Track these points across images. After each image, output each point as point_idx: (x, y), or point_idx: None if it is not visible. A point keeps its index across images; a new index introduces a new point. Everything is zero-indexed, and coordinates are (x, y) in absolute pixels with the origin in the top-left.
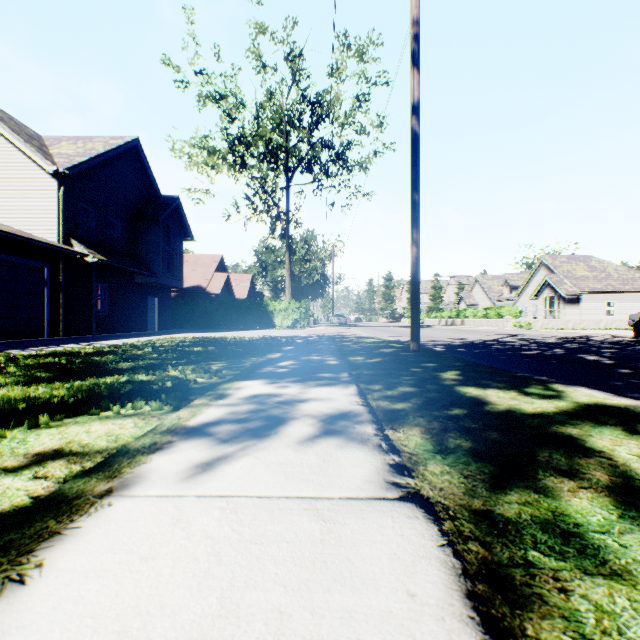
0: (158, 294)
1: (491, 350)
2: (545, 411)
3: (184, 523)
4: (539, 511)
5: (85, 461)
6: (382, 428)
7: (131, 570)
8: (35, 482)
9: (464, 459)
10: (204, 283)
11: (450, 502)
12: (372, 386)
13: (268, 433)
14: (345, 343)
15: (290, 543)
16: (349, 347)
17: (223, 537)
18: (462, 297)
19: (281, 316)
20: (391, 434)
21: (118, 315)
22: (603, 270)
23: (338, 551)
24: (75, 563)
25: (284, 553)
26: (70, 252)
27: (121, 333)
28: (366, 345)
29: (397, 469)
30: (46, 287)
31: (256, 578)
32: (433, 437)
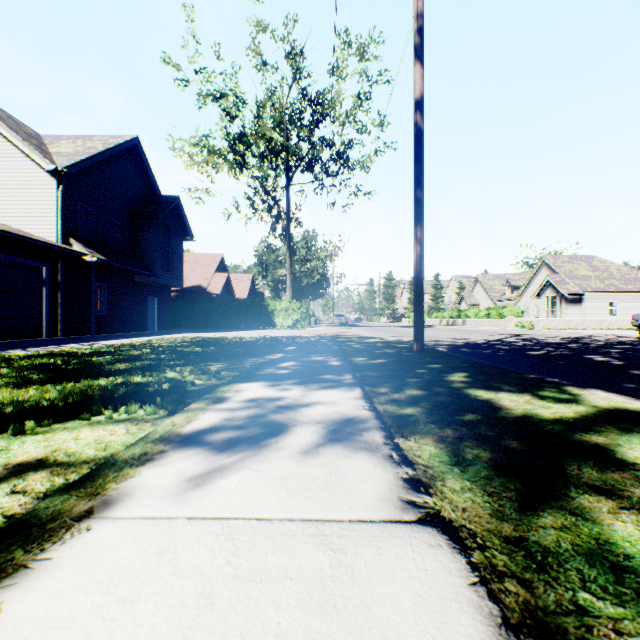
0: (158, 294)
1: (496, 350)
2: (564, 416)
3: (171, 553)
4: (580, 538)
5: (69, 473)
6: (391, 436)
7: (104, 618)
8: (12, 498)
9: (485, 473)
10: (204, 283)
11: (476, 526)
12: (377, 389)
13: (269, 441)
14: (347, 343)
15: (294, 580)
16: (351, 347)
17: (216, 572)
18: (463, 297)
19: (282, 316)
20: (402, 443)
21: (117, 315)
22: (605, 270)
23: (351, 592)
24: (38, 608)
25: (288, 594)
26: (69, 251)
27: (121, 333)
28: (368, 345)
29: (412, 485)
30: (44, 287)
31: (254, 630)
32: (448, 446)
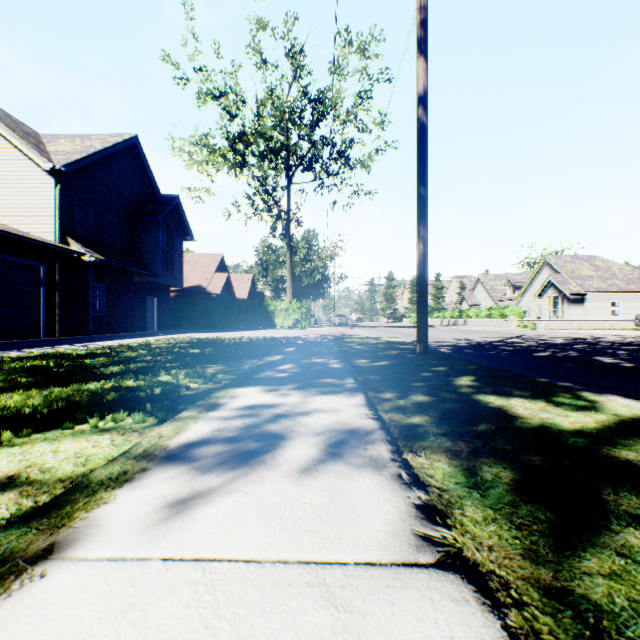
0: (157, 294)
1: (500, 352)
2: (586, 427)
3: (138, 612)
4: (637, 591)
5: (40, 493)
6: (399, 450)
7: None
8: None
9: (509, 498)
10: (204, 283)
11: (508, 573)
12: (381, 394)
13: (263, 457)
14: (348, 344)
15: None
16: (352, 349)
17: None
18: (464, 297)
19: (282, 316)
20: (411, 459)
21: (116, 315)
22: (608, 269)
23: None
24: None
25: None
26: (66, 251)
27: (119, 333)
28: (370, 346)
29: (426, 513)
30: (42, 287)
31: None
32: (463, 464)
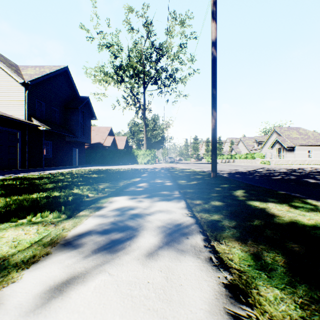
0: (78, 146)
1: (254, 176)
2: (318, 222)
3: None
4: None
5: None
6: (208, 239)
7: None
8: None
9: (287, 279)
10: (102, 141)
11: None
12: (194, 201)
13: (124, 244)
14: (175, 172)
15: None
16: (177, 174)
17: None
18: (233, 148)
19: (141, 158)
20: (217, 246)
21: (57, 157)
22: (306, 134)
23: None
24: None
25: None
26: (30, 124)
27: (58, 166)
28: (186, 173)
29: (233, 292)
30: (18, 143)
31: None
32: (250, 250)
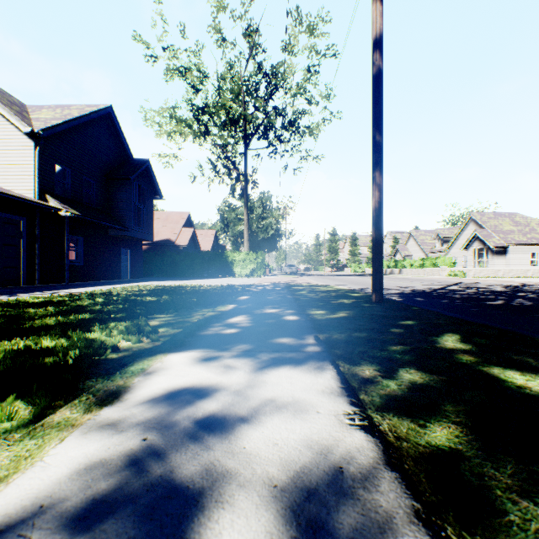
0: (131, 246)
1: (451, 300)
2: None
3: None
4: None
5: None
6: None
7: None
8: None
9: None
10: (173, 237)
11: None
12: (358, 367)
13: None
14: (300, 292)
15: None
16: (305, 297)
17: None
18: (398, 249)
19: (240, 266)
20: None
21: (93, 265)
22: (527, 225)
23: None
24: None
25: None
26: (43, 206)
27: (95, 281)
28: (322, 294)
29: None
30: (22, 239)
31: None
32: None
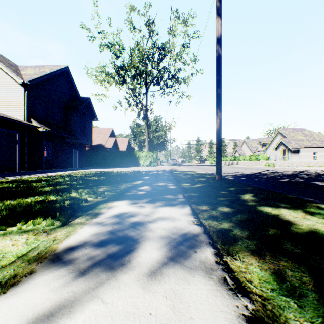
0: (79, 148)
1: (260, 179)
2: None
3: None
4: None
5: None
6: (220, 253)
7: None
8: None
9: (323, 309)
10: (103, 143)
11: None
12: (200, 206)
13: (122, 260)
14: (178, 174)
15: None
16: (180, 177)
17: None
18: (236, 150)
19: (143, 160)
20: (230, 262)
21: (57, 159)
22: (311, 136)
23: None
24: None
25: None
26: (30, 125)
27: (59, 169)
28: (190, 176)
29: None
30: (17, 144)
31: None
32: (270, 267)
